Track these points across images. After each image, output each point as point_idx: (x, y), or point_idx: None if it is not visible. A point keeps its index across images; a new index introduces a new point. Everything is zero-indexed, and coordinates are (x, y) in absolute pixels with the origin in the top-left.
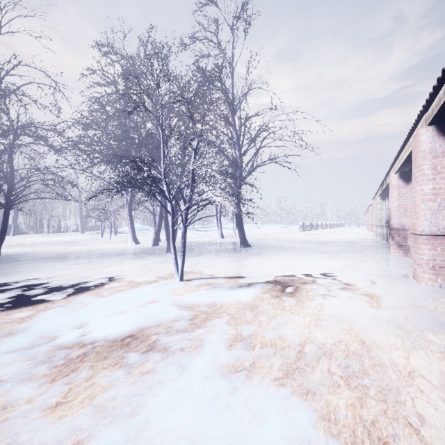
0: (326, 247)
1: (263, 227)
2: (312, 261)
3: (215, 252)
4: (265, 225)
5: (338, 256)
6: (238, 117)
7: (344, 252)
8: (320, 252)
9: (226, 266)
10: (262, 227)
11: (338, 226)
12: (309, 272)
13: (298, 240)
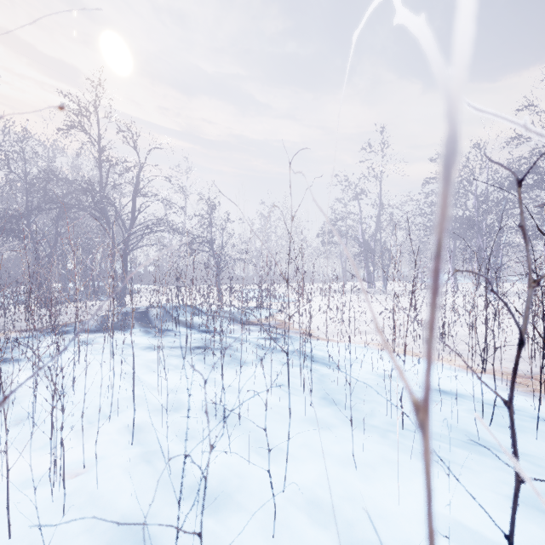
0: None
1: None
2: None
3: None
4: None
5: None
6: None
7: None
8: None
9: None
10: None
11: None
12: None
13: None
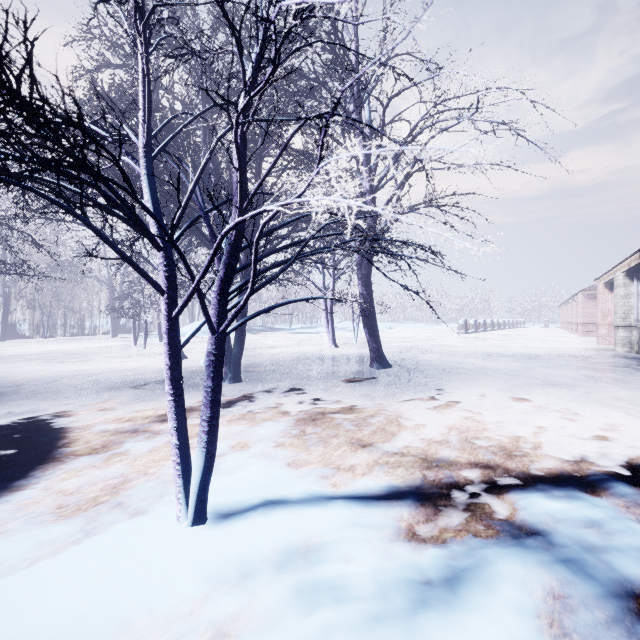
0: (541, 369)
1: (396, 327)
2: (555, 412)
3: (321, 381)
4: (400, 324)
5: (600, 397)
6: (367, 121)
7: (595, 383)
8: (540, 381)
9: (349, 433)
10: (395, 327)
11: (514, 325)
12: (599, 466)
13: (470, 351)
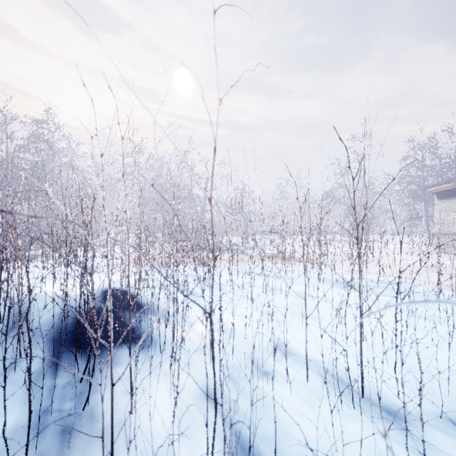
0: None
1: None
2: None
3: None
4: None
5: None
6: None
7: None
8: None
9: None
10: None
11: None
12: None
13: None
